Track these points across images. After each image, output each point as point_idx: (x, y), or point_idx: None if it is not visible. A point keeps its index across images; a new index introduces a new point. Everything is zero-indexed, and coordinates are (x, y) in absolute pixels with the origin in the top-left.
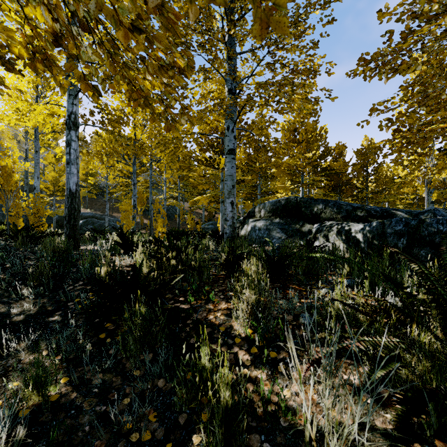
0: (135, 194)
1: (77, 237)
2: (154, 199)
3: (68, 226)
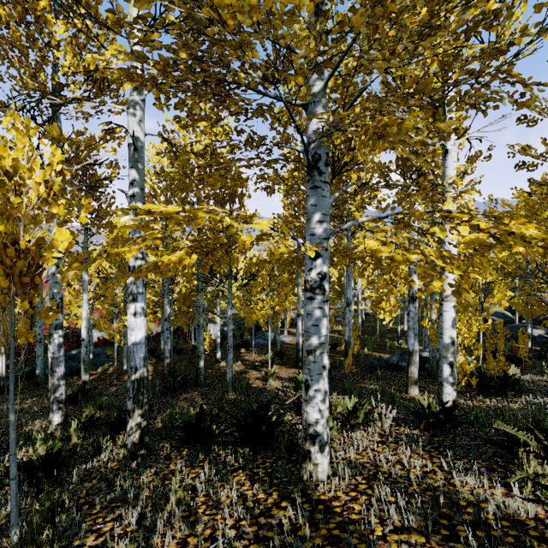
0: None
1: None
2: None
3: None
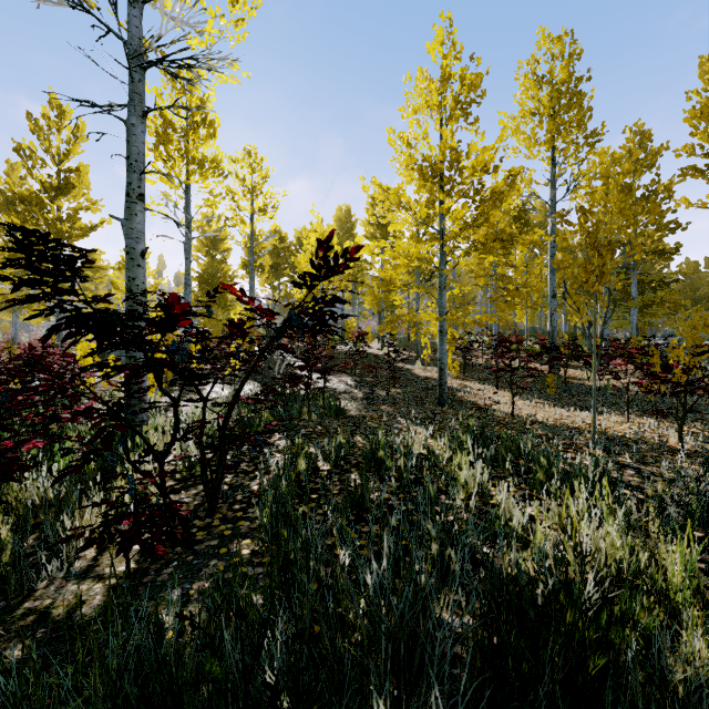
0: None
1: None
2: None
3: None
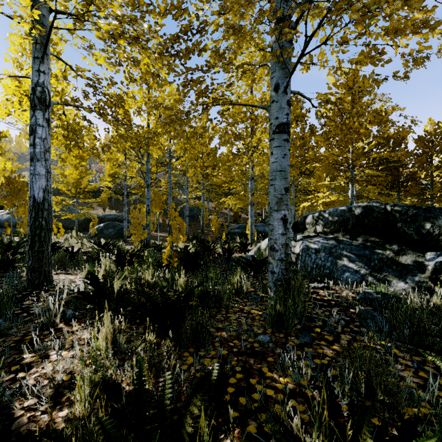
0: (149, 197)
1: (46, 268)
2: (179, 199)
3: (31, 253)
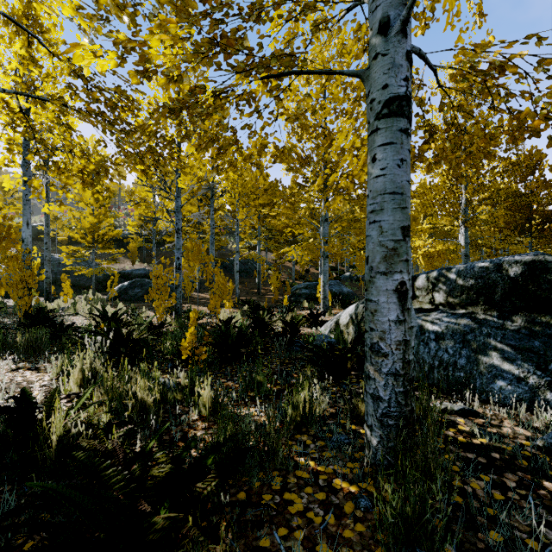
0: (180, 247)
1: None
2: (229, 248)
3: None
